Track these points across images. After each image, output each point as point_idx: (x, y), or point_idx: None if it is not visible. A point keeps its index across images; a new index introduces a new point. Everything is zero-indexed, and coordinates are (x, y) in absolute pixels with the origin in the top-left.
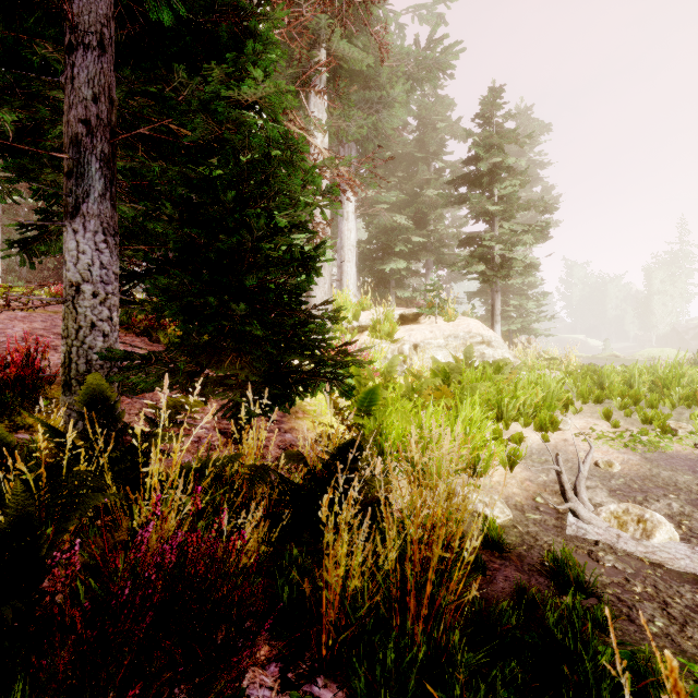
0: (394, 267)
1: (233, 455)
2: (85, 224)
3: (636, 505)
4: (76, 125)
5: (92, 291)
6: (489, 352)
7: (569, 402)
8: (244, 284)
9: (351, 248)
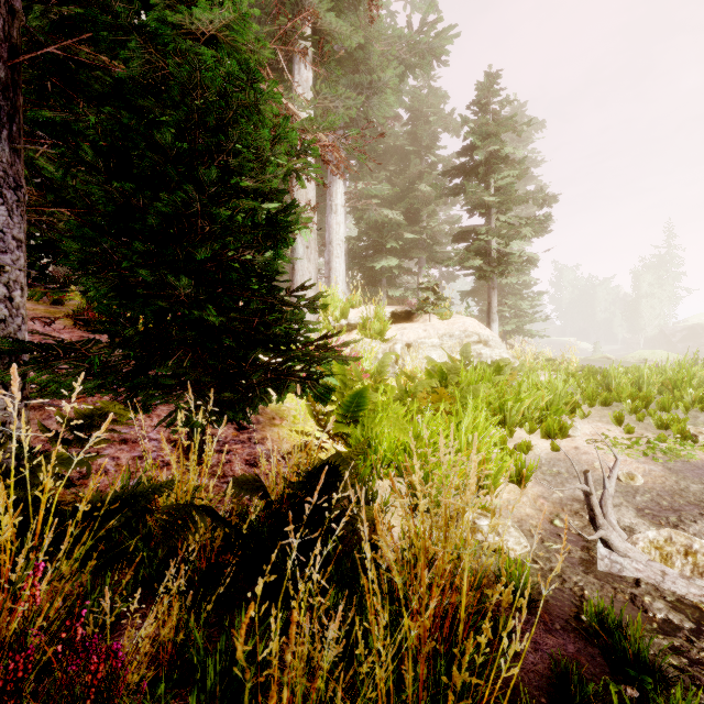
0: (385, 265)
1: (165, 482)
2: None
3: (680, 532)
4: None
5: None
6: (486, 352)
7: (576, 406)
8: (199, 260)
9: (340, 242)
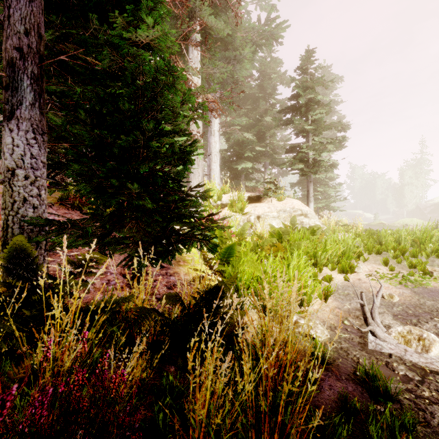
0: (244, 166)
1: (127, 296)
2: (19, 124)
3: (416, 327)
4: (12, 52)
5: (24, 175)
6: (306, 221)
7: (360, 254)
8: (140, 171)
9: (216, 153)
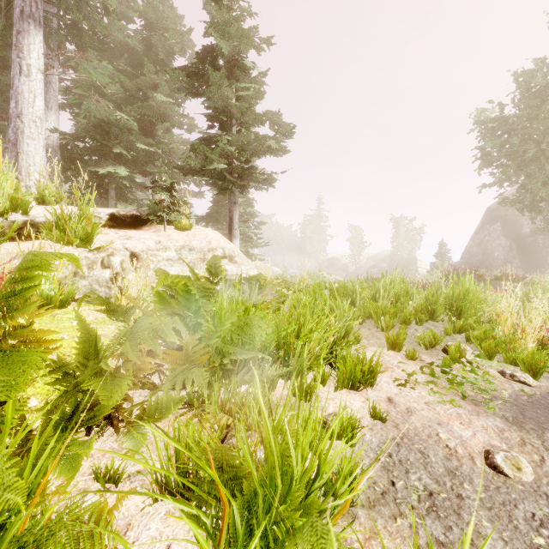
0: (112, 170)
1: None
2: None
3: None
4: None
5: None
6: (232, 269)
7: (348, 329)
8: None
9: (36, 119)
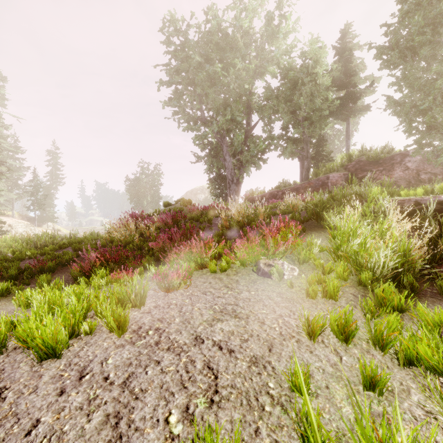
0: None
1: None
2: None
3: None
4: None
5: None
6: (33, 229)
7: None
8: None
9: None
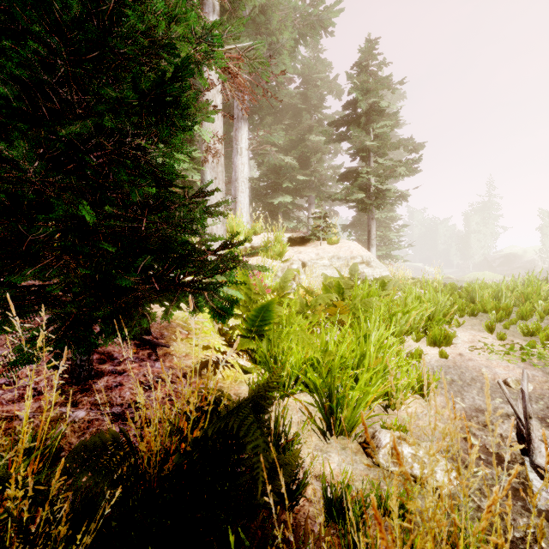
0: (282, 200)
1: None
2: None
3: None
4: None
5: None
6: (368, 271)
7: (452, 316)
8: (75, 149)
9: (244, 180)
